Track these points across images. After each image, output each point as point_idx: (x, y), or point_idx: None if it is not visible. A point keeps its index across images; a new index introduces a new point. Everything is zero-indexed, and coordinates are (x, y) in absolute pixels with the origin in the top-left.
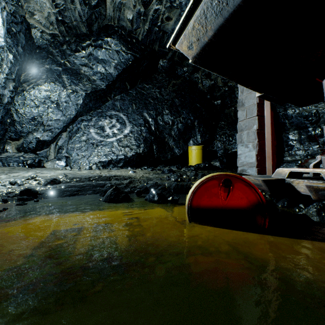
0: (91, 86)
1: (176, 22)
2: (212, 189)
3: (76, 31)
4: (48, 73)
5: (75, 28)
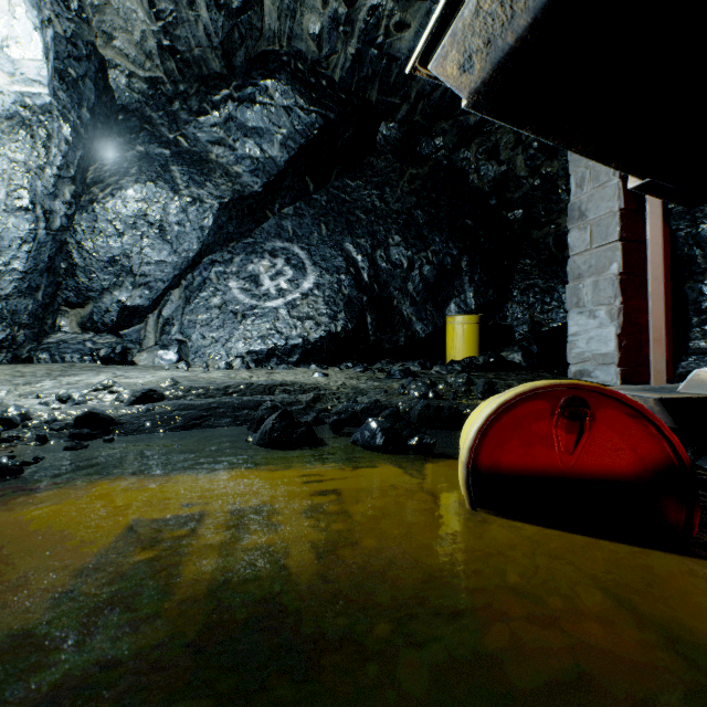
0: (232, 188)
1: (419, 33)
2: (533, 423)
3: (201, 69)
4: (142, 162)
5: (199, 63)
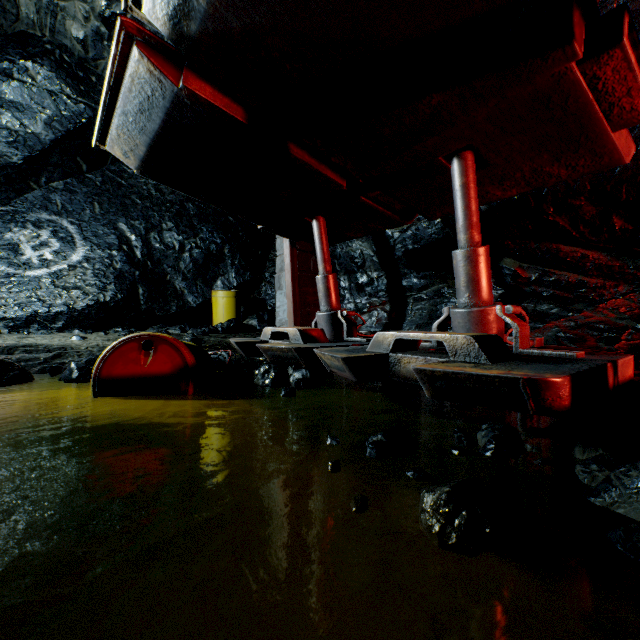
0: None
1: None
2: (130, 353)
3: None
4: None
5: None
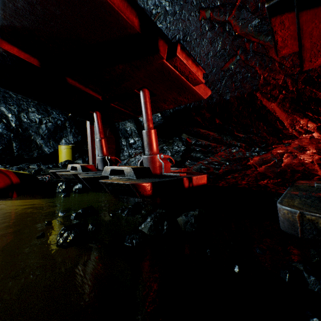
0: None
1: None
2: None
3: None
4: None
5: None
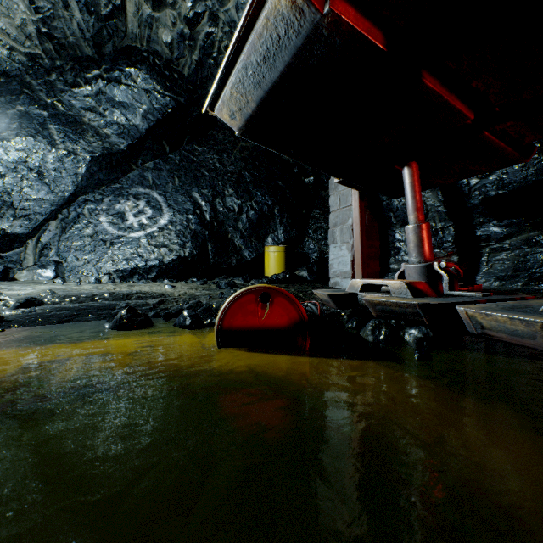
0: (102, 145)
1: None
2: (248, 305)
3: (75, 51)
4: (22, 120)
5: (73, 47)
